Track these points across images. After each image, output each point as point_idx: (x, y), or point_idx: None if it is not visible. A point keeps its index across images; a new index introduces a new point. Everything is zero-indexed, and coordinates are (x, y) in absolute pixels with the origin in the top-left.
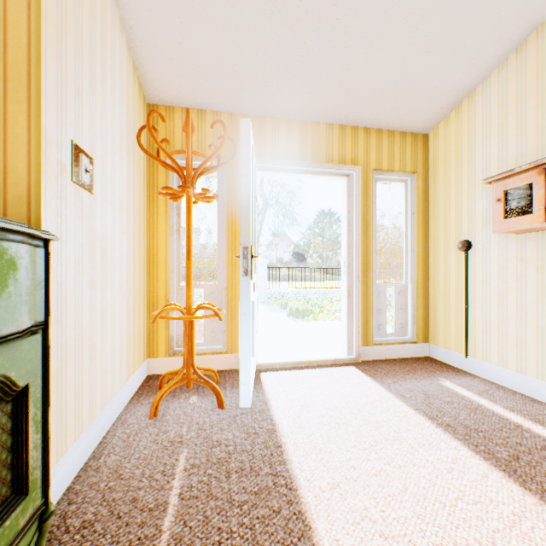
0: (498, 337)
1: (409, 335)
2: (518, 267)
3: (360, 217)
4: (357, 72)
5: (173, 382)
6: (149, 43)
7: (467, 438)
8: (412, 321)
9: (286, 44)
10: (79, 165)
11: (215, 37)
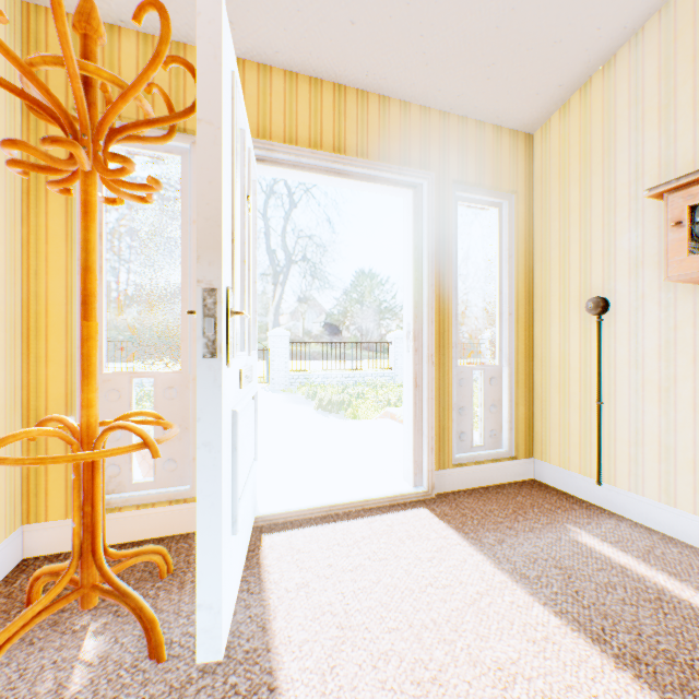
0: (659, 455)
1: (504, 447)
2: (698, 340)
3: (434, 256)
4: None
5: (35, 610)
6: None
7: None
8: (509, 424)
9: None
10: None
11: None
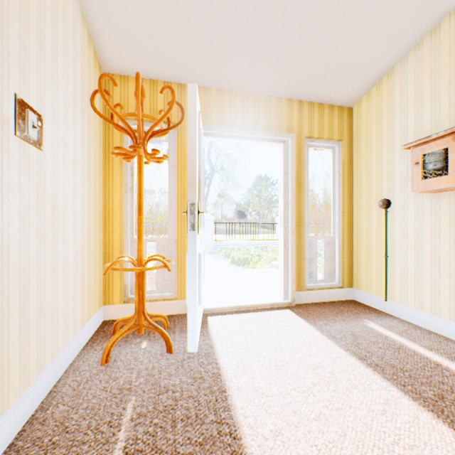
0: (415, 283)
1: (336, 281)
2: (432, 222)
3: (294, 178)
4: (293, 49)
5: (125, 329)
6: (103, 13)
7: (394, 377)
8: (339, 269)
9: (230, 20)
10: (25, 120)
11: (164, 9)
